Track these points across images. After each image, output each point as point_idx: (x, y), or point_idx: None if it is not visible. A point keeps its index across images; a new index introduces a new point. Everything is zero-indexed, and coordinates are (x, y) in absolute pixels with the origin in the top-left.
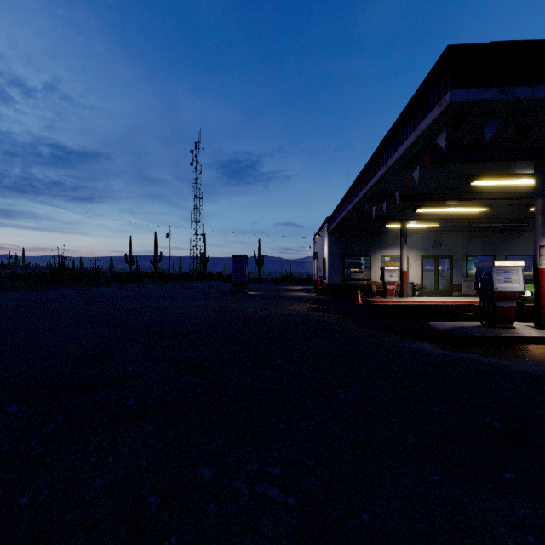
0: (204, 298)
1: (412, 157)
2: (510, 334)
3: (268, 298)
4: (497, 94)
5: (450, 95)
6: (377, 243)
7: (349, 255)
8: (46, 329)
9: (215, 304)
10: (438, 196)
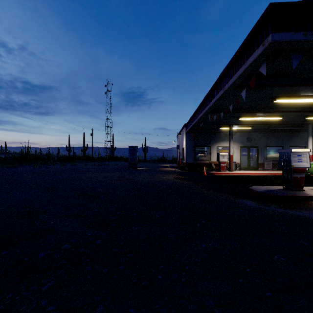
0: (111, 171)
1: (240, 83)
2: (303, 194)
3: (150, 171)
4: (302, 36)
5: (271, 37)
6: (214, 139)
7: (198, 146)
8: (3, 193)
9: (117, 175)
10: (252, 109)
